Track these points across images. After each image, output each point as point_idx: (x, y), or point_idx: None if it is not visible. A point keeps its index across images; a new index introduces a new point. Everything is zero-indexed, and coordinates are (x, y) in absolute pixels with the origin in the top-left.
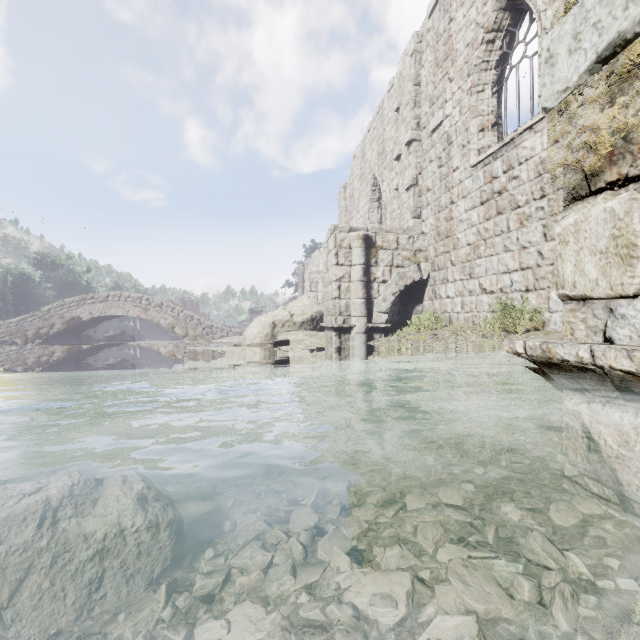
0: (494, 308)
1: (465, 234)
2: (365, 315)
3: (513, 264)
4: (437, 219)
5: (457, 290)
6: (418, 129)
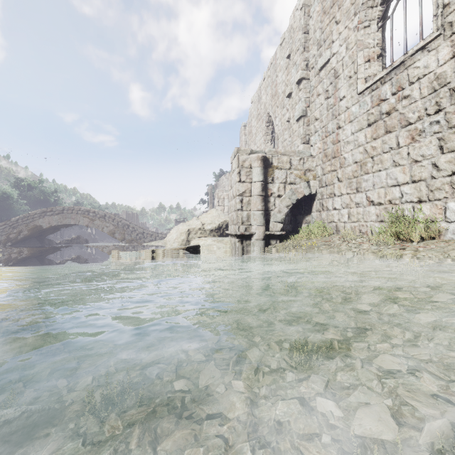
0: (382, 218)
1: (352, 153)
2: (263, 224)
3: (403, 177)
4: (324, 143)
5: (344, 203)
6: (307, 69)
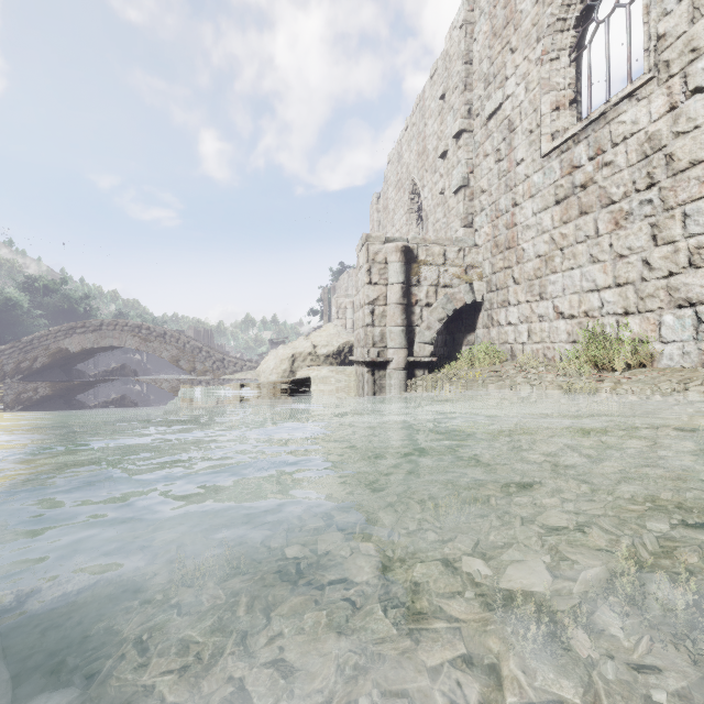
0: (575, 337)
1: (533, 243)
2: (405, 346)
3: (604, 279)
4: (494, 227)
5: (522, 315)
6: (469, 117)
